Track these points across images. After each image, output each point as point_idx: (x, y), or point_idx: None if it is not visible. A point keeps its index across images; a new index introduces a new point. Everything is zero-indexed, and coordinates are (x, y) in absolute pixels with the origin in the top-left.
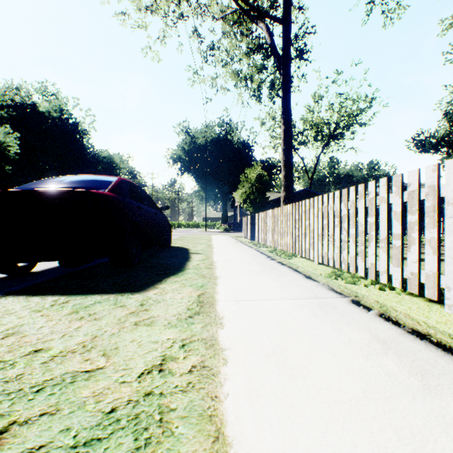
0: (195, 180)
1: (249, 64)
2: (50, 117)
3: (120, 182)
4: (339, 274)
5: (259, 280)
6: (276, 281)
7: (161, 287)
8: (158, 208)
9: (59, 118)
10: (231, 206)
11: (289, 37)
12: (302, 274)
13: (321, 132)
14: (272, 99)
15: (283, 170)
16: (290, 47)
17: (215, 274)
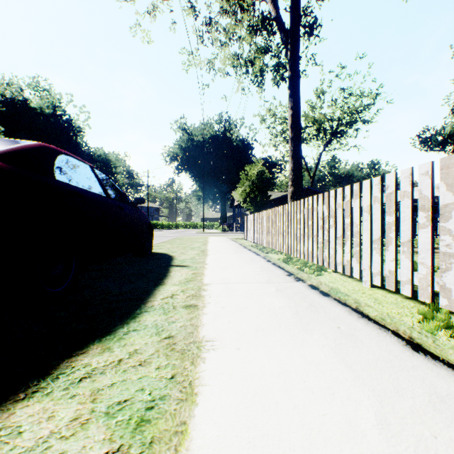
0: (193, 179)
1: (251, 40)
2: (42, 114)
3: (35, 148)
4: (450, 323)
5: (307, 366)
6: (354, 371)
7: (1, 433)
8: (129, 201)
9: (51, 115)
10: (230, 205)
11: (299, 4)
12: (391, 333)
13: (324, 129)
14: (277, 84)
15: (291, 162)
16: (300, 17)
17: (199, 330)
